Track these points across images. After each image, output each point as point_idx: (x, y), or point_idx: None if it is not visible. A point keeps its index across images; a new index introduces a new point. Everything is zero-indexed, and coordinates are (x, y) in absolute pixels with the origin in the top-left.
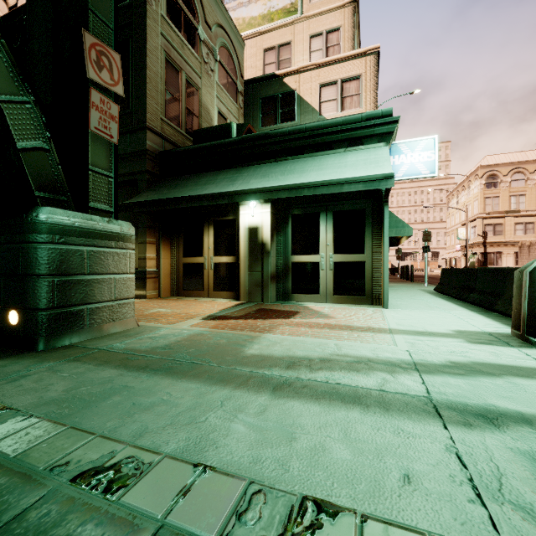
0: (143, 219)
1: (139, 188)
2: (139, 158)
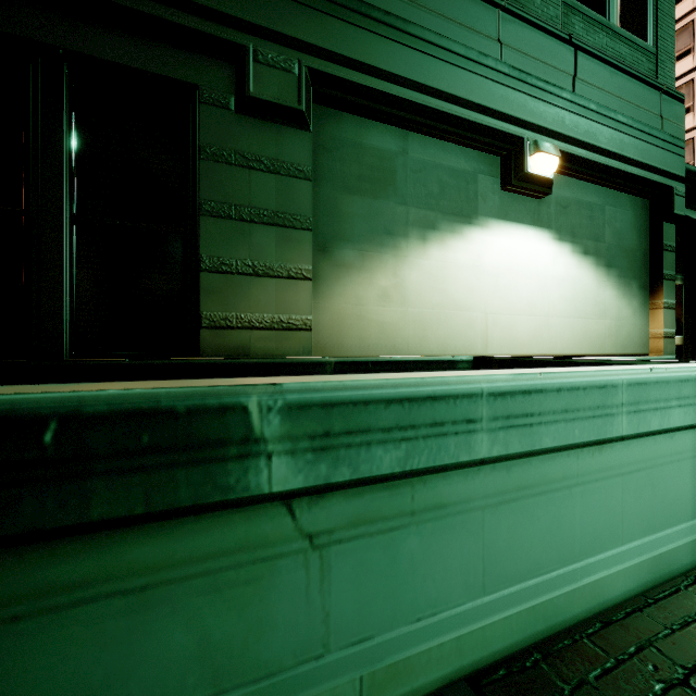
0: (671, 264)
1: (676, 205)
2: (676, 151)
